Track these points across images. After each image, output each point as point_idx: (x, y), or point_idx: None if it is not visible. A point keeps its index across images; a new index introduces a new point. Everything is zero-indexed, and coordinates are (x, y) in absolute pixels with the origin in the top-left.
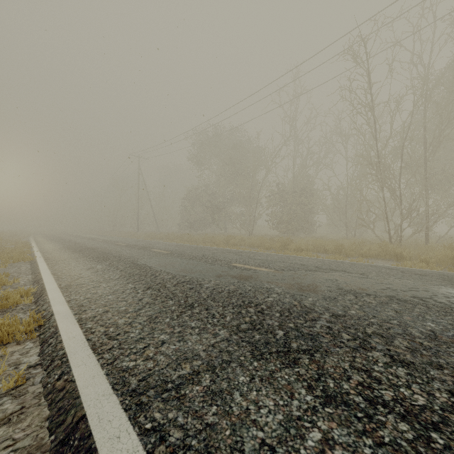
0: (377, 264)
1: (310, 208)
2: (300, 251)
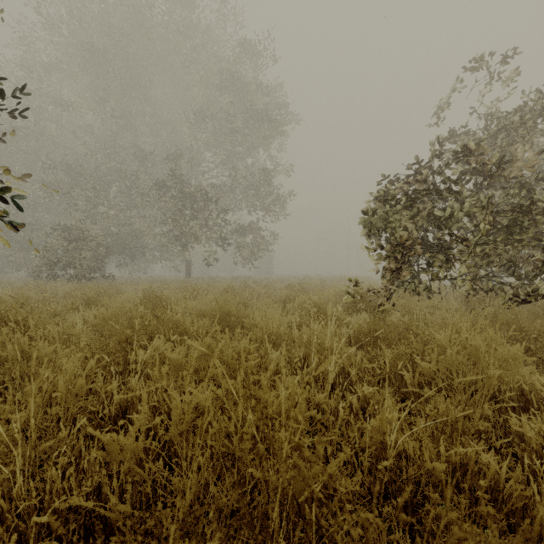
0: None
1: None
2: None
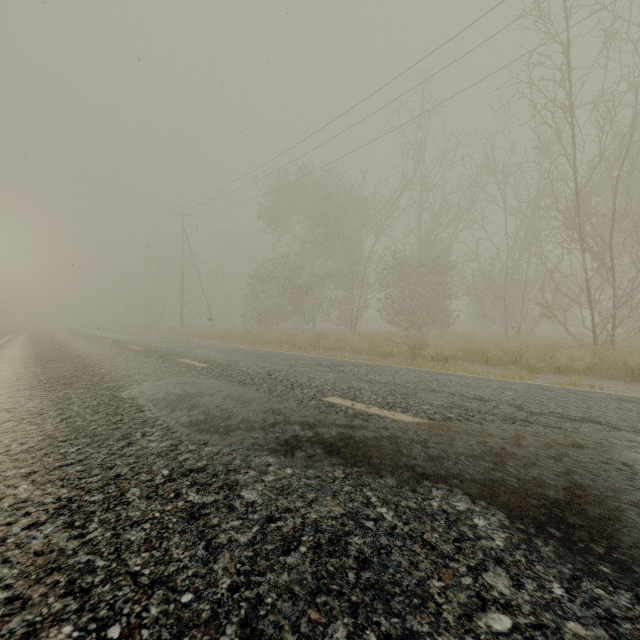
0: (603, 389)
1: (446, 290)
2: (442, 360)
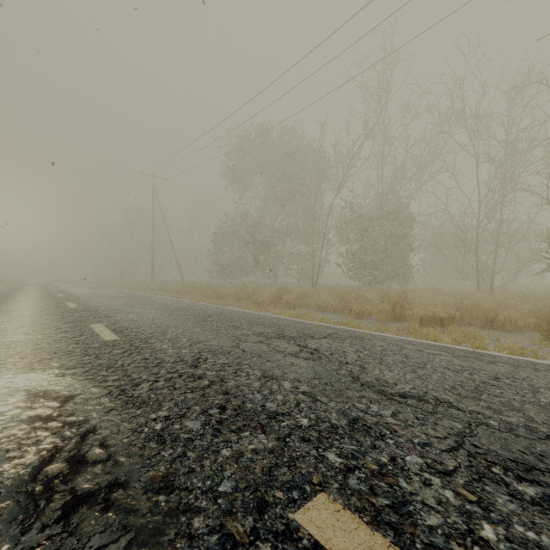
0: None
1: (409, 244)
2: (435, 323)
